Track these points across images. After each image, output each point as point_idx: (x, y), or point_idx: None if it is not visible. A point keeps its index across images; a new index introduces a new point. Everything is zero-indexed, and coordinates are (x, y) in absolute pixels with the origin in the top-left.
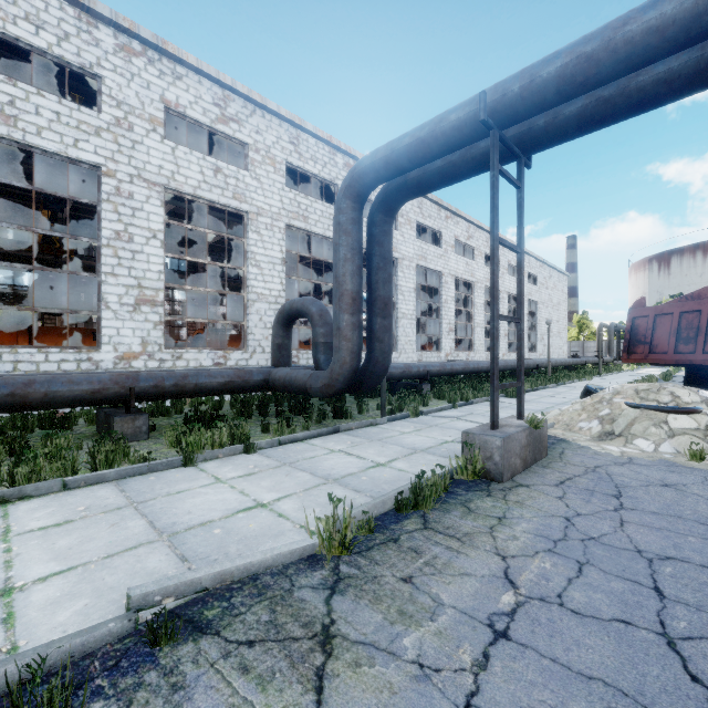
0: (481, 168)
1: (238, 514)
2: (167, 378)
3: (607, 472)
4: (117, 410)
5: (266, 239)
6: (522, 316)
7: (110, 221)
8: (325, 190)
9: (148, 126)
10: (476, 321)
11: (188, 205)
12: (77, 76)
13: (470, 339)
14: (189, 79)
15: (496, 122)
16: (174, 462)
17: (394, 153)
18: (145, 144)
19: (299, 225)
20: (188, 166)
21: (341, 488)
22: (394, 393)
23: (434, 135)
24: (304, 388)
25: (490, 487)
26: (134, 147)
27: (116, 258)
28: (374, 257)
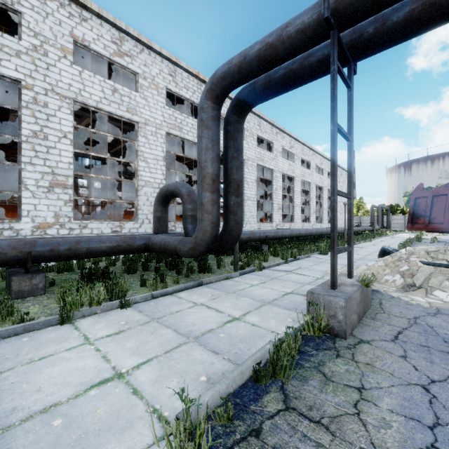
0: (316, 74)
1: (90, 392)
2: (62, 244)
3: (428, 324)
4: (20, 270)
5: (151, 142)
6: (352, 193)
7: (28, 123)
8: (195, 112)
9: (60, 53)
10: (295, 202)
11: (93, 115)
12: (8, 17)
13: (292, 214)
14: (93, 21)
15: (336, 22)
16: (51, 321)
17: (246, 58)
18: (57, 67)
19: (175, 133)
20: (92, 86)
21: (200, 349)
22: (242, 251)
23: (280, 39)
24: (175, 251)
25: (336, 344)
26: (48, 68)
27: (34, 151)
28: (229, 149)
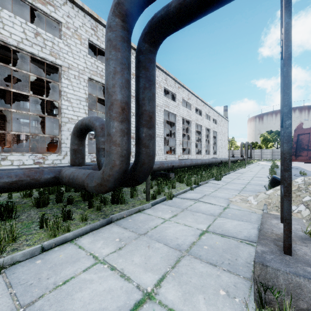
0: None
1: None
2: None
3: None
4: None
5: (74, 84)
6: None
7: None
8: None
9: None
10: (191, 139)
11: (16, 56)
12: None
13: (189, 148)
14: None
15: None
16: None
17: None
18: None
19: (97, 79)
20: (12, 26)
21: None
22: (153, 178)
23: None
24: (83, 186)
25: None
26: None
27: None
28: (141, 79)
